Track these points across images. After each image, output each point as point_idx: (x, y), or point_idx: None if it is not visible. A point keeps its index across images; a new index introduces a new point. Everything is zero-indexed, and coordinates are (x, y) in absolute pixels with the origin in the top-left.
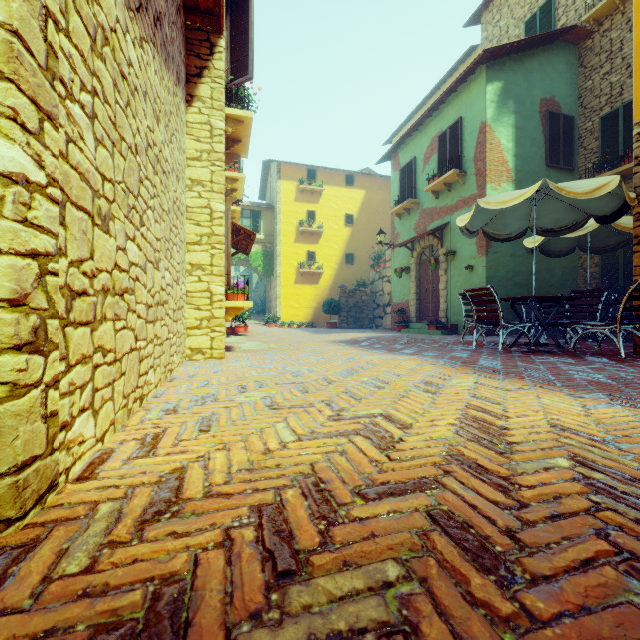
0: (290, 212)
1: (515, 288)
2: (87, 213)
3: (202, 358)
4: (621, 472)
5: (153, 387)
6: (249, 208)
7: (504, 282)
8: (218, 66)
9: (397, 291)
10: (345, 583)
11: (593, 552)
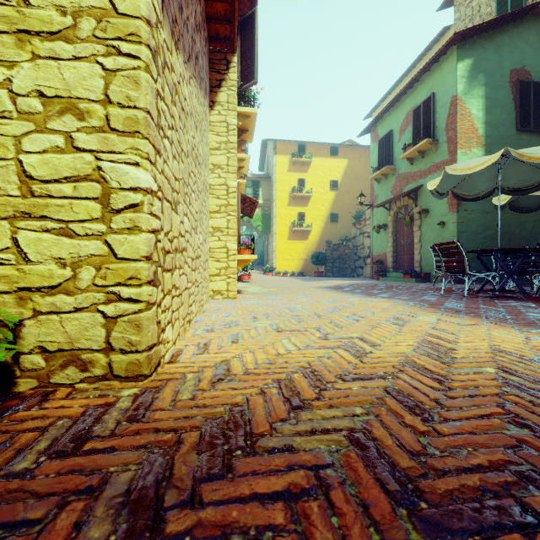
0: (284, 181)
1: (485, 241)
2: (170, 203)
3: (221, 298)
4: (534, 377)
5: (194, 315)
6: (251, 179)
7: (474, 236)
8: (232, 77)
9: (376, 245)
10: (331, 413)
11: (490, 412)
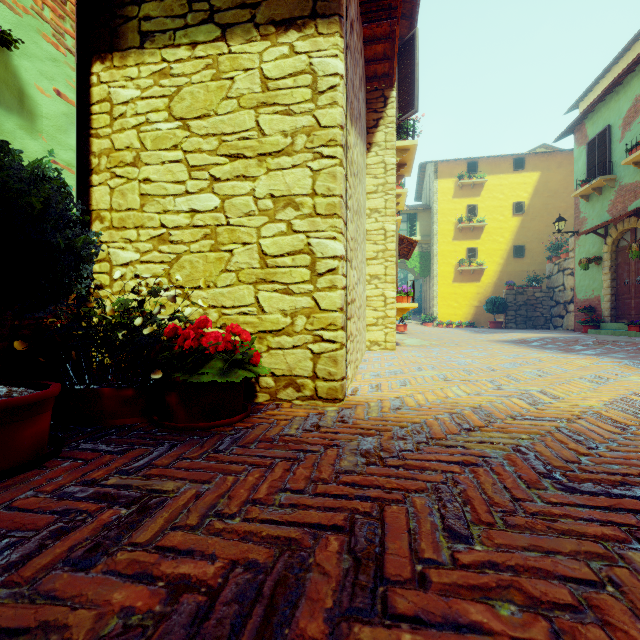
0: (448, 210)
1: None
2: (349, 262)
3: (378, 349)
4: None
5: (359, 363)
6: (405, 212)
7: None
8: (390, 114)
9: (583, 285)
10: (498, 435)
11: None
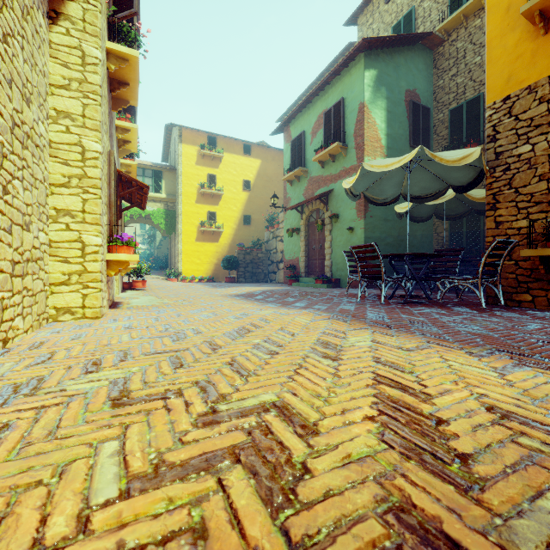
0: (191, 174)
1: (387, 248)
2: None
3: (71, 318)
4: None
5: None
6: (151, 168)
7: (378, 242)
8: None
9: (289, 249)
10: None
11: None
